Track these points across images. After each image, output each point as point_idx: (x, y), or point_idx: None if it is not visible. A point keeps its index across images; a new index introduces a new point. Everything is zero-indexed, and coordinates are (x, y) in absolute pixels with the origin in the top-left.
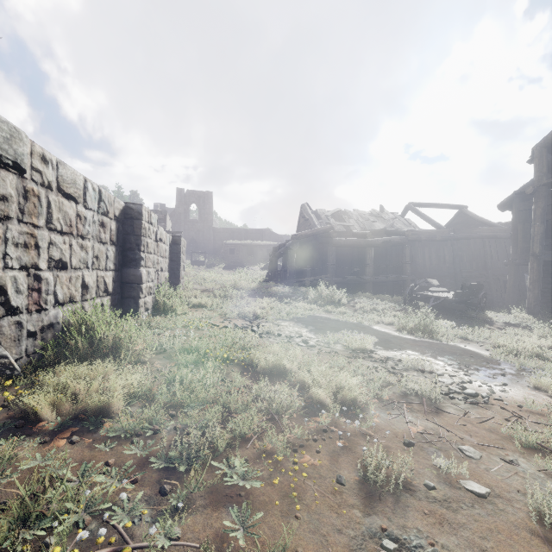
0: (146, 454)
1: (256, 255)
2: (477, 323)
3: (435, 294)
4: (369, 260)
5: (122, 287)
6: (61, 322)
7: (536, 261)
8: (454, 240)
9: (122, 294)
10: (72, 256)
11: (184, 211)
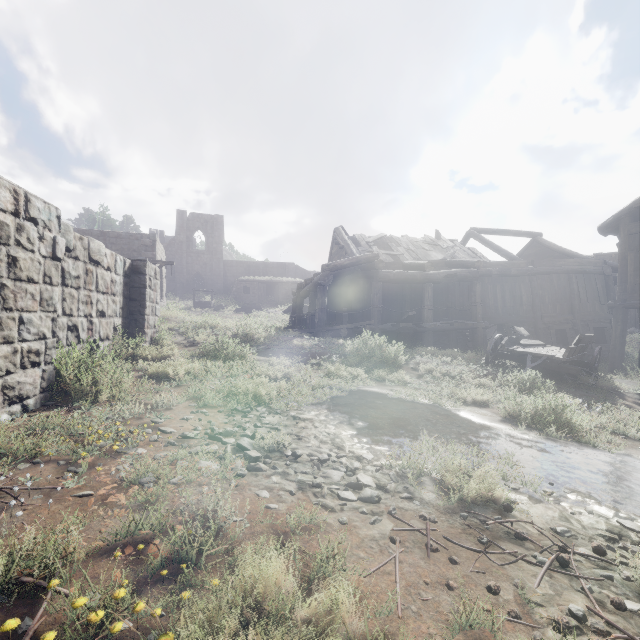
0: None
1: (277, 295)
2: (605, 397)
3: (533, 350)
4: (428, 300)
5: None
6: None
7: None
8: (534, 275)
9: None
10: None
11: (186, 239)
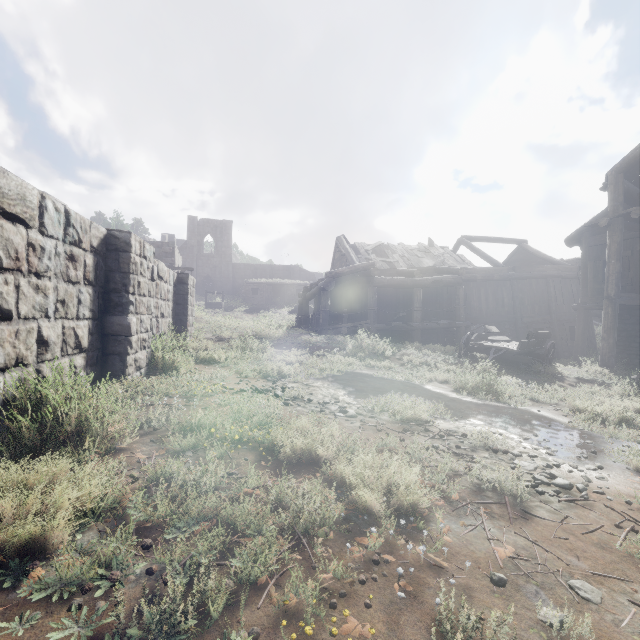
0: (90, 631)
1: (283, 296)
2: (546, 380)
3: (496, 344)
4: (417, 302)
5: (103, 340)
6: (1, 395)
7: (610, 305)
8: (514, 279)
9: (103, 350)
10: (21, 301)
11: (197, 244)
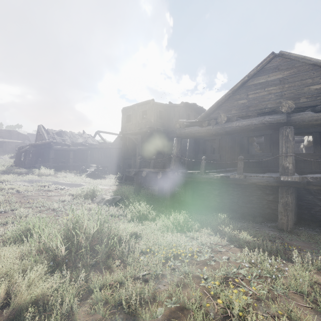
0: None
1: (5, 148)
2: (100, 178)
3: (90, 170)
4: (71, 156)
5: None
6: None
7: (122, 159)
8: (111, 148)
9: None
10: None
11: None
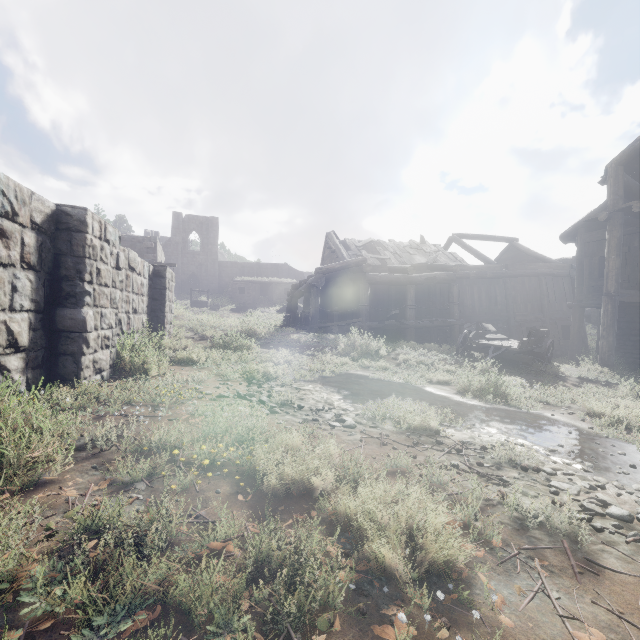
0: None
1: (271, 295)
2: (549, 380)
3: (495, 343)
4: (410, 300)
5: (51, 338)
6: None
7: (610, 302)
8: (507, 277)
9: (51, 349)
10: None
11: (182, 241)
